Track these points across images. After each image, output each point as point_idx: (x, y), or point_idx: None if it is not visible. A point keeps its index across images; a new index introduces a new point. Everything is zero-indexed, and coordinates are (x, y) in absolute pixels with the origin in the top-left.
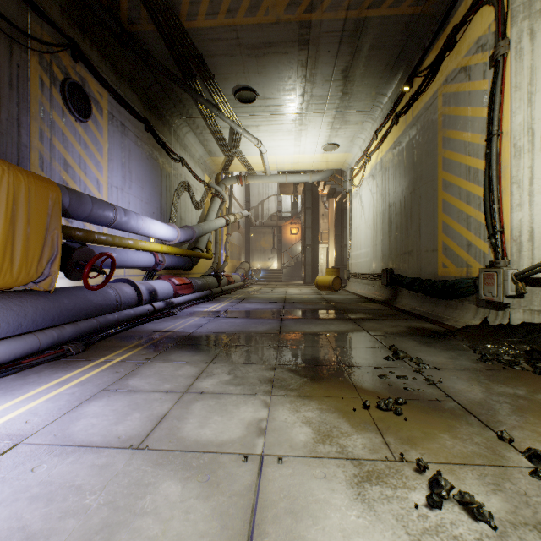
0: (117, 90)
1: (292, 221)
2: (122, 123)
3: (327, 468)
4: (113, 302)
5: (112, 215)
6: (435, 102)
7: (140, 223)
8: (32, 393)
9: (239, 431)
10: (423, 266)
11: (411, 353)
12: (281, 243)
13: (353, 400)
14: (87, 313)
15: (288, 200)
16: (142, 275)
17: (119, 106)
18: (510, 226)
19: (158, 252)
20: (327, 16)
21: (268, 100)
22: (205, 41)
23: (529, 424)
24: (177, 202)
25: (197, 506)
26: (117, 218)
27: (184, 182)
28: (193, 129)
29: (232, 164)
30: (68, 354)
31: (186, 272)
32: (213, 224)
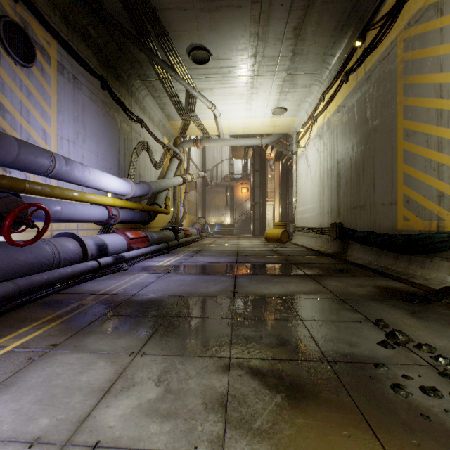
0: (69, 42)
1: (243, 181)
2: (74, 76)
3: None
4: (49, 258)
5: (48, 163)
6: (394, 50)
7: (87, 174)
8: None
9: None
10: (379, 220)
11: (408, 332)
12: (233, 200)
13: None
14: (9, 273)
15: (239, 164)
16: (98, 229)
17: (71, 59)
18: None
19: (111, 206)
20: None
21: (221, 61)
22: None
23: None
24: (136, 160)
25: None
26: (56, 167)
27: (143, 142)
28: (151, 92)
29: (188, 128)
30: None
31: (145, 226)
32: (170, 181)
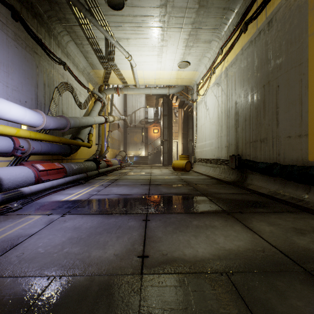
0: None
1: (155, 124)
2: None
3: None
4: None
5: None
6: None
7: None
8: None
9: None
10: (283, 152)
11: None
12: (147, 138)
13: None
14: None
15: (152, 111)
16: (7, 161)
17: None
18: None
19: (13, 136)
20: None
21: (135, 8)
22: None
23: None
24: (58, 98)
25: None
26: None
27: (66, 82)
28: (73, 39)
29: (110, 77)
30: None
31: (69, 158)
32: (92, 119)
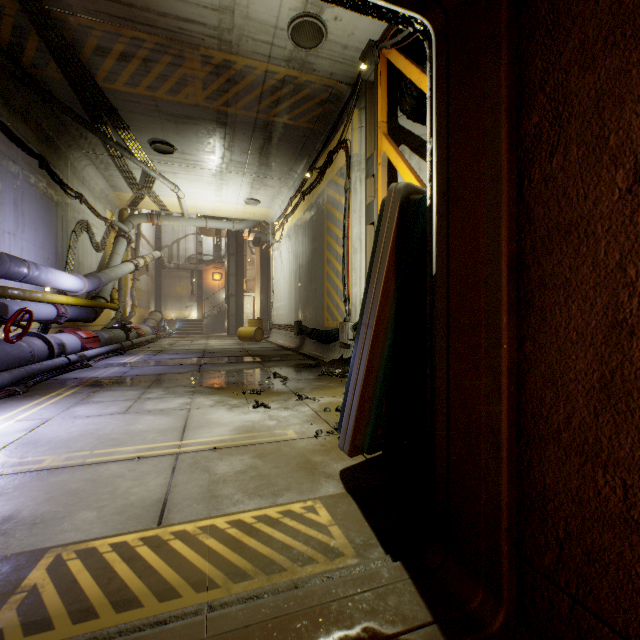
0: (10, 127)
1: (215, 265)
2: (14, 162)
3: (219, 407)
4: (28, 355)
5: (26, 271)
6: (324, 197)
7: (50, 276)
8: (21, 409)
9: (177, 405)
10: (318, 319)
11: (285, 375)
12: (201, 289)
13: (239, 393)
14: (8, 364)
15: (210, 242)
16: (36, 329)
17: (12, 144)
18: (352, 296)
19: (63, 304)
20: (241, 112)
21: (187, 155)
22: (122, 100)
23: (312, 391)
24: (75, 245)
25: (164, 418)
26: (30, 273)
27: (83, 221)
28: (95, 163)
29: (142, 201)
30: (16, 393)
31: (85, 324)
32: (121, 271)
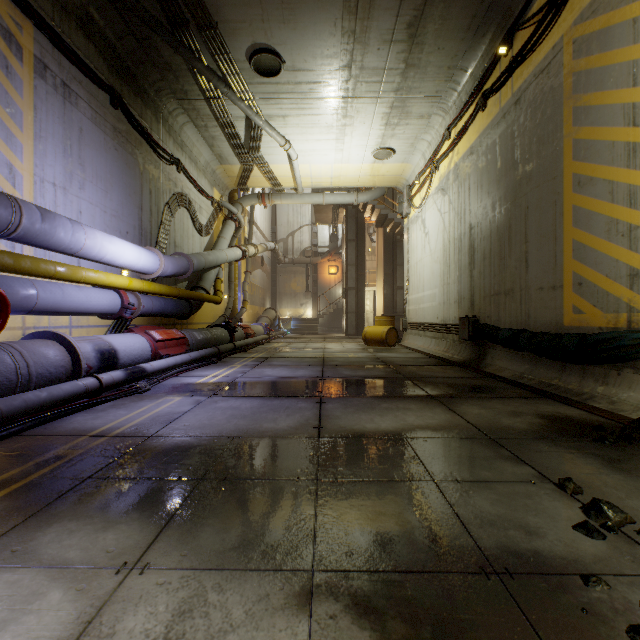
0: (55, 28)
1: (331, 257)
2: (64, 83)
3: None
4: (8, 376)
5: (7, 215)
6: (558, 57)
7: (81, 238)
8: None
9: None
10: (534, 312)
11: (618, 502)
12: (316, 285)
13: None
14: None
15: (326, 231)
16: (105, 326)
17: (59, 55)
18: None
19: (124, 289)
20: None
21: (299, 72)
22: None
23: None
24: (169, 221)
25: None
26: (23, 222)
27: (181, 193)
28: (193, 119)
29: (251, 176)
30: None
31: (184, 322)
32: (222, 254)
